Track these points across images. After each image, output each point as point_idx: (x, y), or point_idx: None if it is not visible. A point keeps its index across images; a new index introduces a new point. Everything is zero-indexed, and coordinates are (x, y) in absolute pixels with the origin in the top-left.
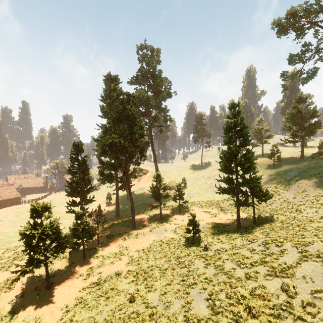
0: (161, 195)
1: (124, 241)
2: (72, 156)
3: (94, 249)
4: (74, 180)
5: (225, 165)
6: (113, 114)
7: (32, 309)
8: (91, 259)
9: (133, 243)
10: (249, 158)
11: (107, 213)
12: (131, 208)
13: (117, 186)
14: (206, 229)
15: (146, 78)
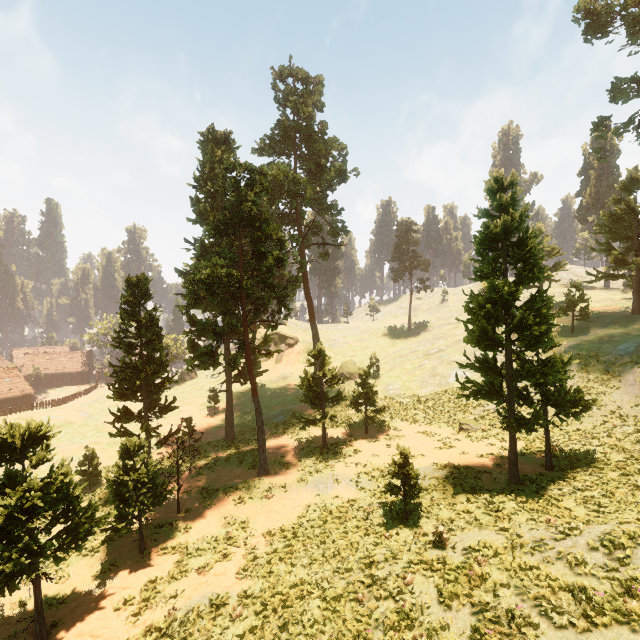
0: (325, 396)
1: (239, 507)
2: (125, 309)
3: (167, 525)
4: (129, 363)
5: (482, 329)
6: (219, 217)
7: None
8: (157, 555)
9: (260, 512)
10: (541, 311)
11: (208, 432)
12: (258, 427)
13: (229, 375)
14: (433, 481)
15: (293, 141)
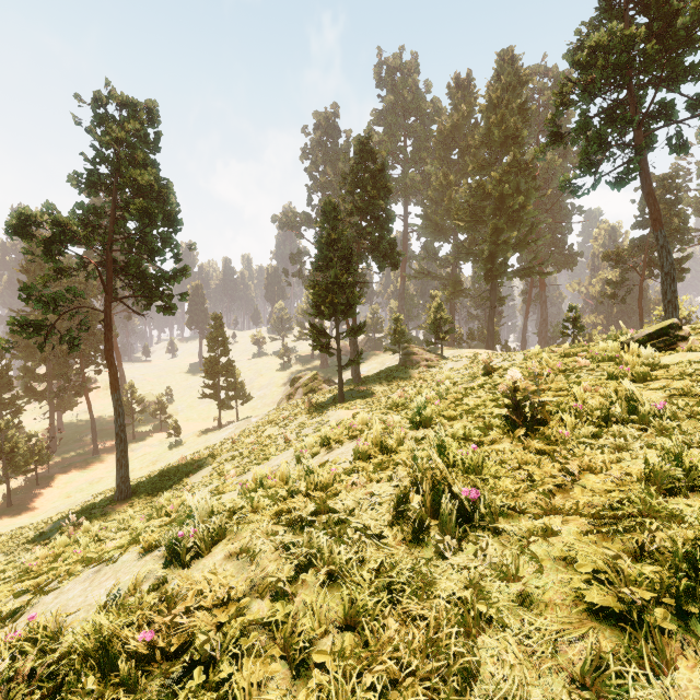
0: (134, 411)
1: (88, 465)
2: None
3: (46, 477)
4: None
5: (207, 372)
6: None
7: (5, 517)
8: (49, 483)
9: (102, 464)
10: (228, 366)
11: None
12: (93, 429)
13: (52, 407)
14: (190, 435)
15: None
